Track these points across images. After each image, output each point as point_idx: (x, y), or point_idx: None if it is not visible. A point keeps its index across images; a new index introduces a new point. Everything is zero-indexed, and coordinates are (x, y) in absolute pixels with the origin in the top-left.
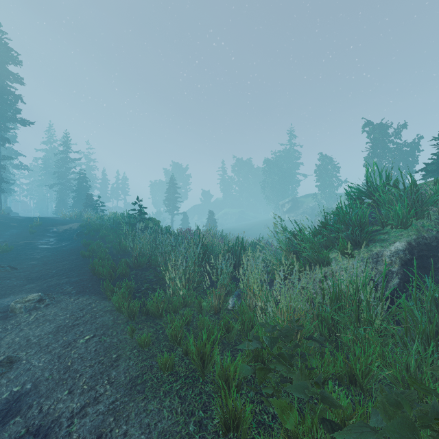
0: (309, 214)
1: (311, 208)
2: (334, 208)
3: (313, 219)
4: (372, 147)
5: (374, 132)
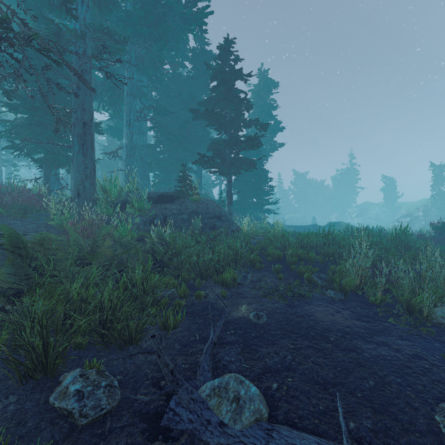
0: (374, 218)
1: (375, 214)
2: (405, 215)
3: (378, 222)
4: (435, 179)
5: (436, 170)
